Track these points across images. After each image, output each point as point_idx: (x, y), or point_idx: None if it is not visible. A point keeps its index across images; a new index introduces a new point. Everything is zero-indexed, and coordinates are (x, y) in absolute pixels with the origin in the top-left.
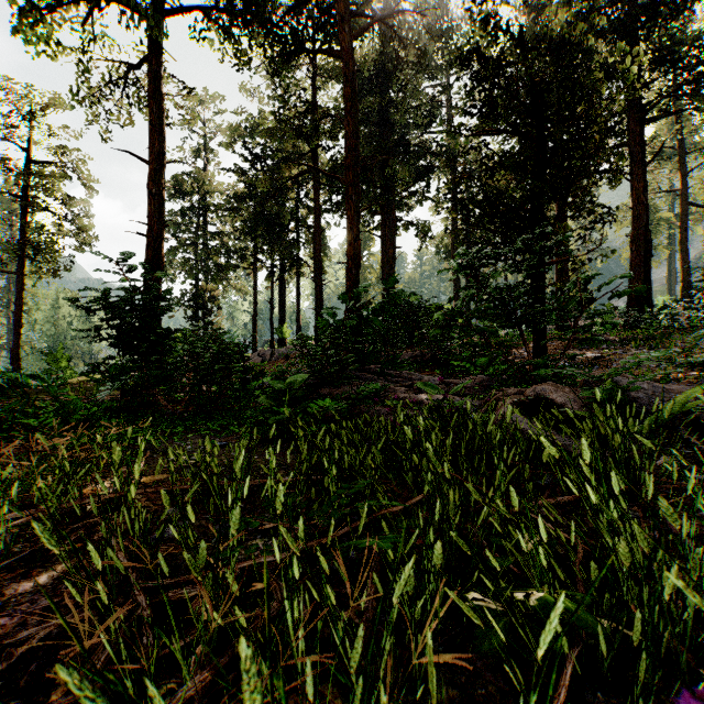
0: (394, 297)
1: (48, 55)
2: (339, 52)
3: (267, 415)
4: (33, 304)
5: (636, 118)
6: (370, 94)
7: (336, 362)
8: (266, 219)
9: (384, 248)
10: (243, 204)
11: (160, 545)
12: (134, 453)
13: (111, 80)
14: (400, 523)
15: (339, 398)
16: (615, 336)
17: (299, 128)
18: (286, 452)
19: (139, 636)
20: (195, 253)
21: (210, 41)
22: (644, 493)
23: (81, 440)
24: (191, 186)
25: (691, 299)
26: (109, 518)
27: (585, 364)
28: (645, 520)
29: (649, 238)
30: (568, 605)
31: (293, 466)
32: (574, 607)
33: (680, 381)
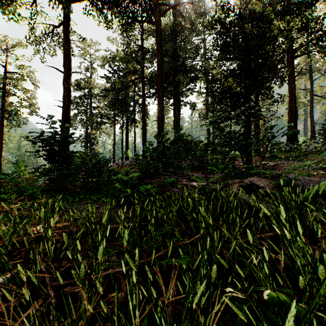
0: (180, 136)
1: (14, 20)
2: (154, 21)
3: (120, 192)
4: (9, 140)
5: (290, 55)
6: (168, 42)
7: (153, 167)
8: (120, 100)
9: (175, 114)
10: (109, 93)
11: (63, 261)
12: (54, 211)
13: (45, 33)
14: (188, 249)
15: (154, 184)
16: (281, 155)
17: (135, 57)
18: (129, 211)
19: (49, 313)
20: (86, 116)
21: (93, 16)
22: (307, 231)
23: (26, 205)
24: (84, 85)
25: (316, 138)
26: (38, 245)
27: (269, 168)
28: (310, 245)
29: (296, 110)
30: (284, 298)
31: (132, 218)
32: (288, 299)
33: (315, 176)
